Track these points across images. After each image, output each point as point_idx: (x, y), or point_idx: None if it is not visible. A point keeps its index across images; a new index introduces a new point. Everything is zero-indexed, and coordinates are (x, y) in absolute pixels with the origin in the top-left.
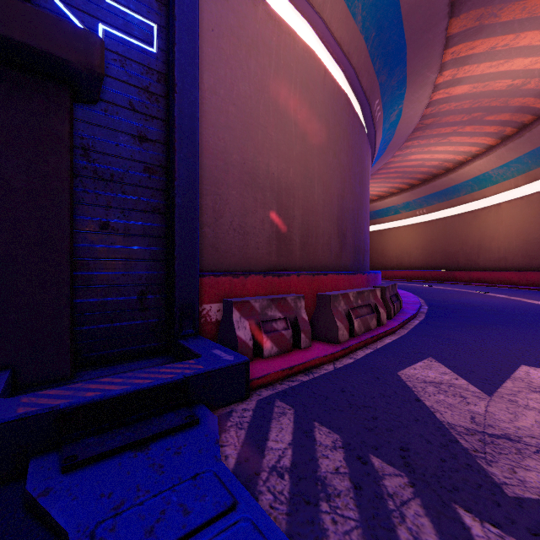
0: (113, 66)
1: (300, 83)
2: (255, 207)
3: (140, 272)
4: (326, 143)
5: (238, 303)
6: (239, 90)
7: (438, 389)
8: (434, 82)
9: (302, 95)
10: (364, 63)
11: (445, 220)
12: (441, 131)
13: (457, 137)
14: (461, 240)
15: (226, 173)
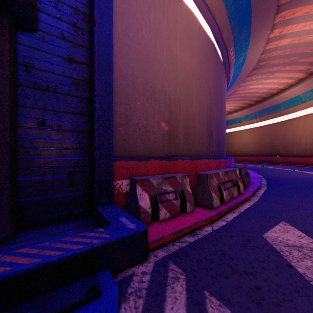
0: (48, 6)
1: (184, 33)
2: (153, 113)
3: (69, 158)
4: (200, 73)
5: (140, 180)
6: (142, 34)
7: (302, 253)
8: (268, 36)
9: (185, 40)
10: (224, 22)
11: (270, 126)
12: (270, 69)
13: (280, 74)
14: (281, 138)
15: (134, 90)
